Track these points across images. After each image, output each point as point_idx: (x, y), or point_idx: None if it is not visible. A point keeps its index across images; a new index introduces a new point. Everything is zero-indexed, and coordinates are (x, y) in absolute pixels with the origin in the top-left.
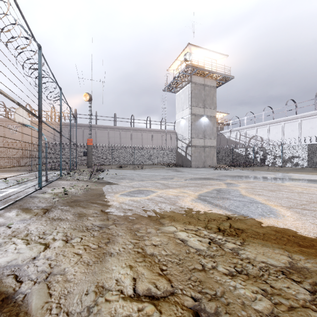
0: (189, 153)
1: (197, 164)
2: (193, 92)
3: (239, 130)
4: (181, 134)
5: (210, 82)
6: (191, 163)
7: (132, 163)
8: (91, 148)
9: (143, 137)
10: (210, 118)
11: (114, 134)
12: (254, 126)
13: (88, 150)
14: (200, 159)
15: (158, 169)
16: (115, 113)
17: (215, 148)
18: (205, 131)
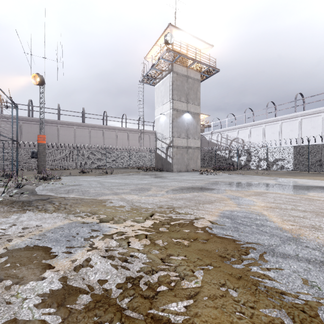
0: (170, 154)
1: (180, 168)
2: (175, 84)
3: (221, 132)
4: (161, 133)
5: (193, 74)
6: (172, 166)
7: (103, 167)
8: (43, 147)
9: (118, 137)
10: (193, 115)
11: (82, 133)
12: (235, 127)
13: (39, 150)
14: (183, 161)
15: (133, 174)
16: (83, 108)
17: (199, 149)
18: (188, 130)
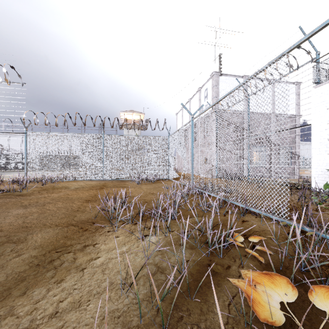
0: None
1: None
2: None
3: None
4: None
5: None
6: None
7: None
8: None
9: None
10: None
11: None
12: None
13: None
14: None
15: None
16: None
17: None
18: None
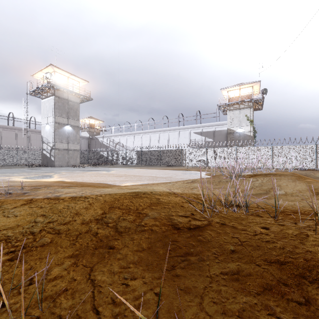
0: (53, 155)
1: (61, 164)
2: (57, 104)
3: (109, 137)
4: (46, 138)
5: (73, 99)
6: (55, 163)
7: None
8: None
9: (2, 135)
10: (73, 127)
11: None
12: (118, 135)
13: None
14: (64, 160)
15: (16, 169)
16: None
17: (78, 151)
18: (69, 137)
